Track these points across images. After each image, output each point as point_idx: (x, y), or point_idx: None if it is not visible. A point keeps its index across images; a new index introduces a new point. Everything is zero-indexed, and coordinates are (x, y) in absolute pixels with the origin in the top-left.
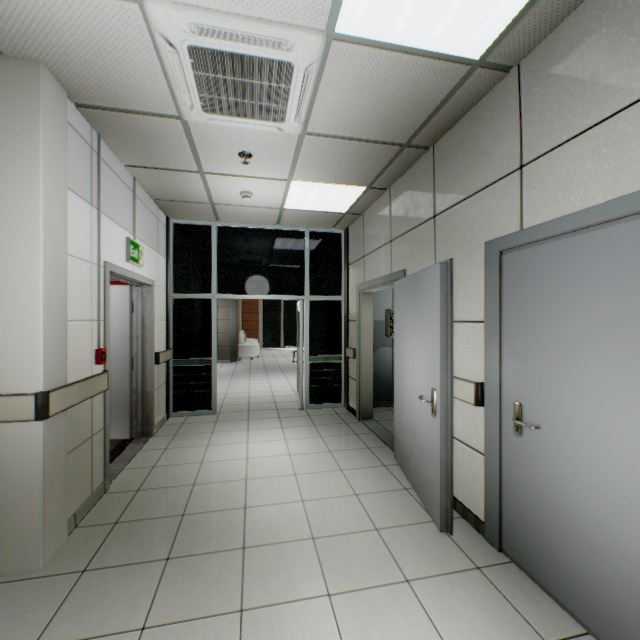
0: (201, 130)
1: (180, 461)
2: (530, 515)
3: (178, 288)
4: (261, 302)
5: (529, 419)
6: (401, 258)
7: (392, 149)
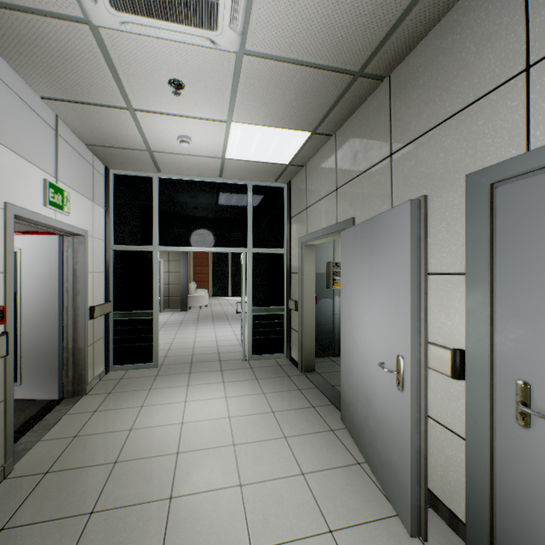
0: (118, 44)
1: (107, 428)
2: None
3: (118, 240)
4: (211, 256)
5: (544, 407)
6: (349, 206)
7: (343, 79)
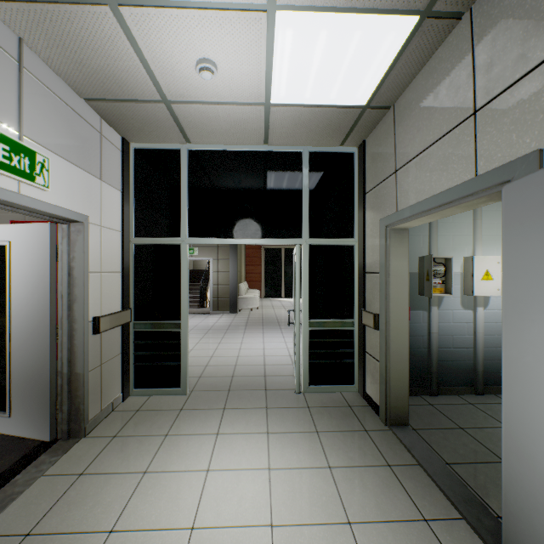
0: None
1: (78, 521)
2: None
3: (140, 231)
4: (263, 255)
5: None
6: (518, 131)
7: None
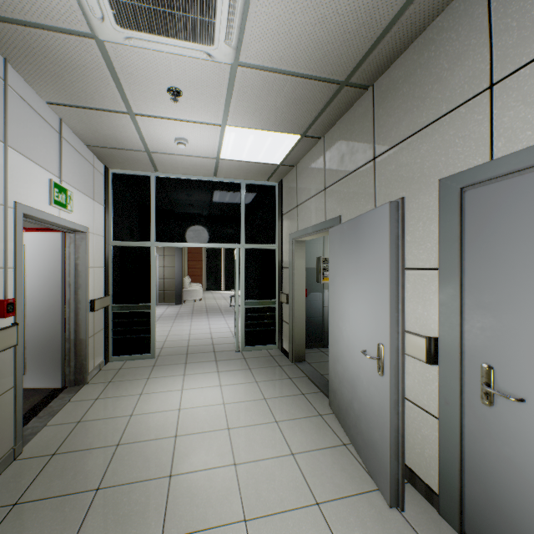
0: (121, 56)
1: (108, 414)
2: (506, 503)
3: (117, 236)
4: (204, 251)
5: (505, 387)
6: (336, 205)
7: (330, 88)
